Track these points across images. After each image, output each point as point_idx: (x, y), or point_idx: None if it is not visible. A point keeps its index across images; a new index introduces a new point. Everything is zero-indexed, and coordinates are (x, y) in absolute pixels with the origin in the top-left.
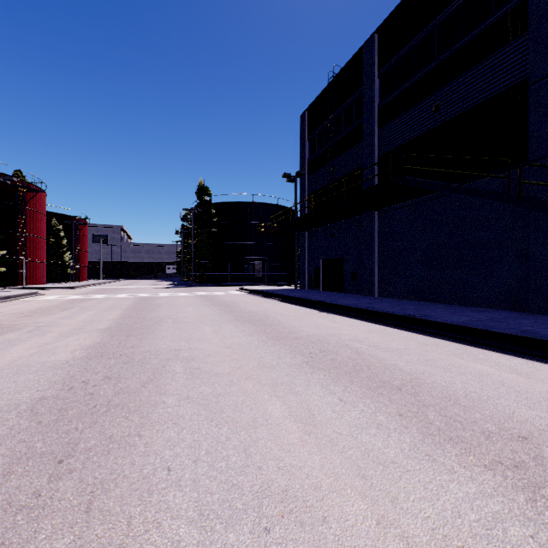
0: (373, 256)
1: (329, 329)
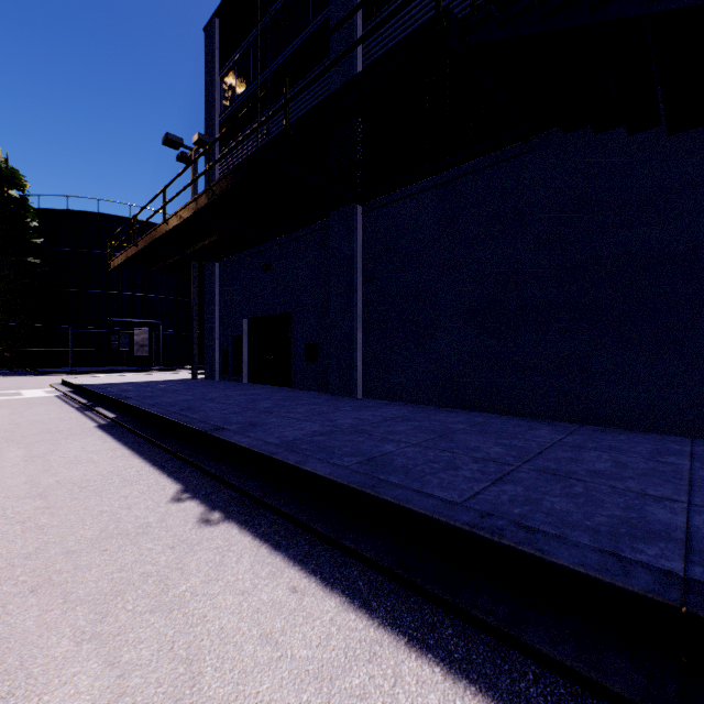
0: (354, 306)
1: None
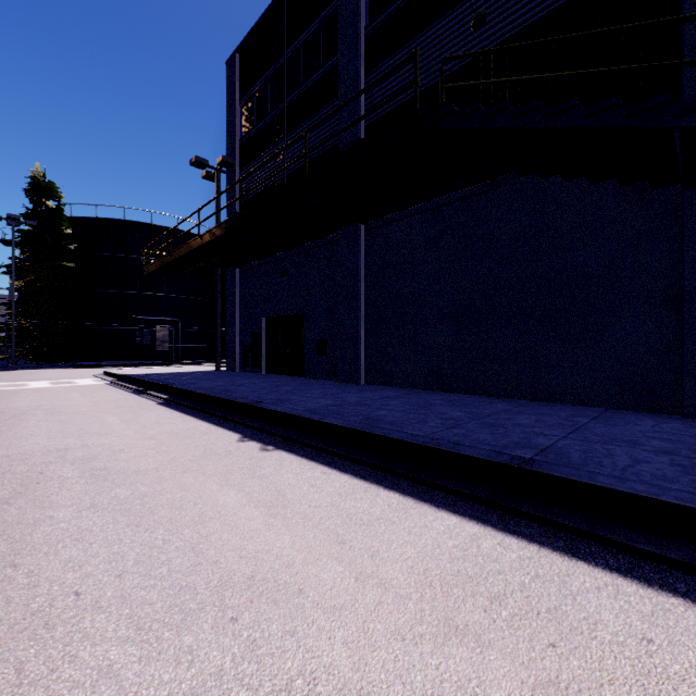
0: (358, 308)
1: (239, 611)
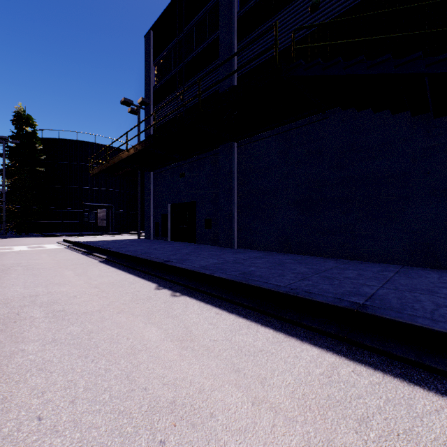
0: (232, 198)
1: (166, 435)
